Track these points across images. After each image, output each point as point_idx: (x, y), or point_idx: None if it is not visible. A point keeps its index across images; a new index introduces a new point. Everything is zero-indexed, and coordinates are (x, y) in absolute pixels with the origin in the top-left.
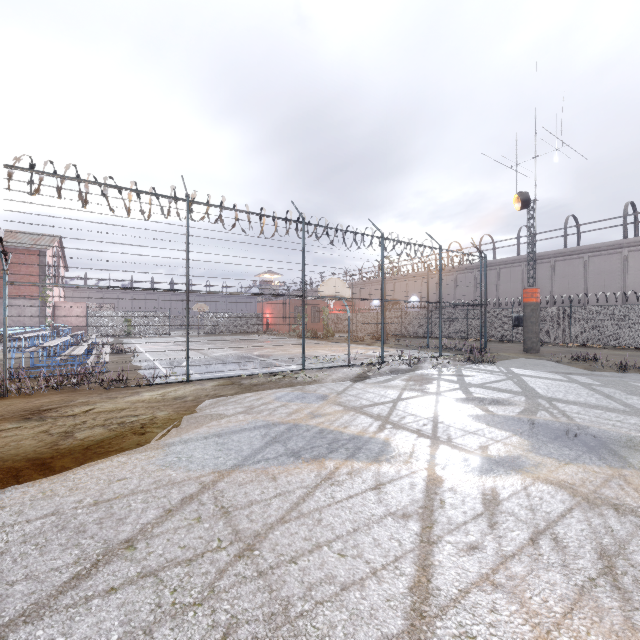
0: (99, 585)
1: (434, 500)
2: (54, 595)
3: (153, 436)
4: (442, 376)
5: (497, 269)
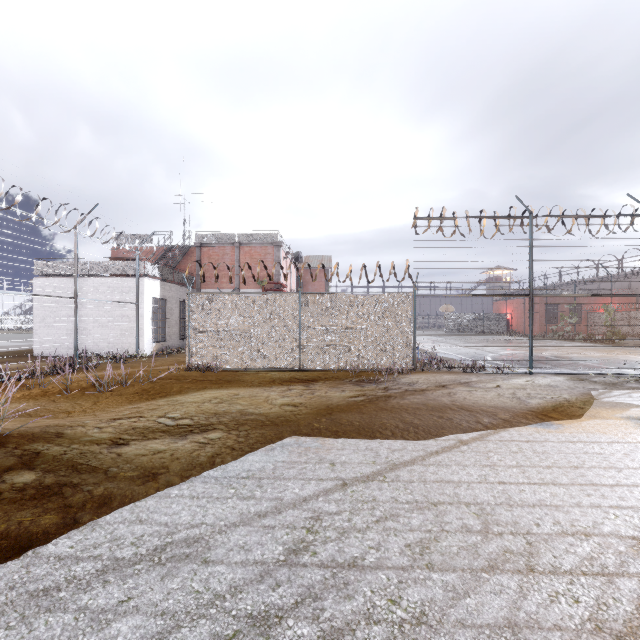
0: None
1: None
2: None
3: (593, 410)
4: None
5: None
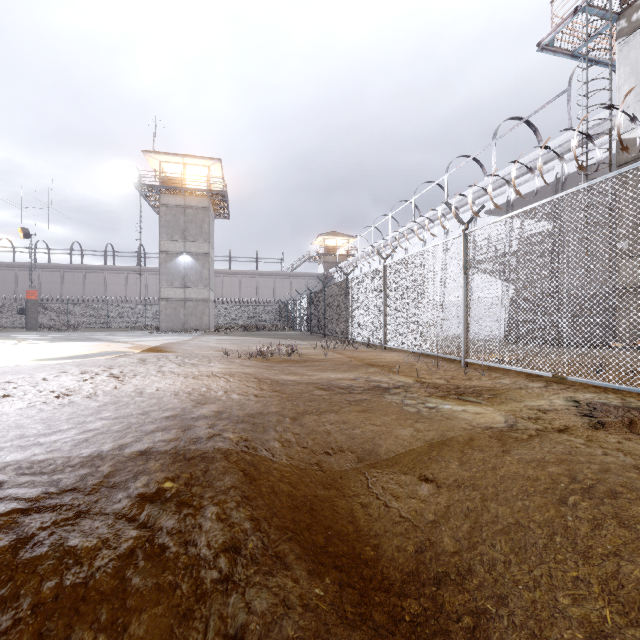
0: None
1: None
2: None
3: None
4: None
5: (16, 270)
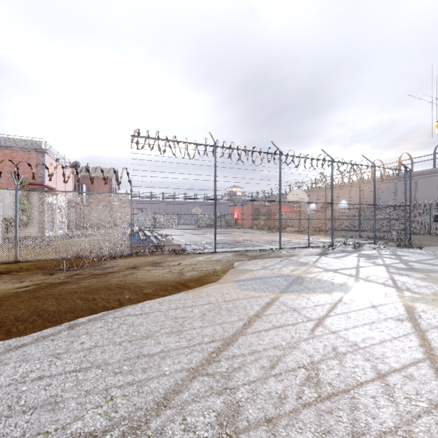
0: (259, 328)
1: (414, 315)
2: (242, 329)
3: (223, 277)
4: (382, 255)
5: (415, 179)
